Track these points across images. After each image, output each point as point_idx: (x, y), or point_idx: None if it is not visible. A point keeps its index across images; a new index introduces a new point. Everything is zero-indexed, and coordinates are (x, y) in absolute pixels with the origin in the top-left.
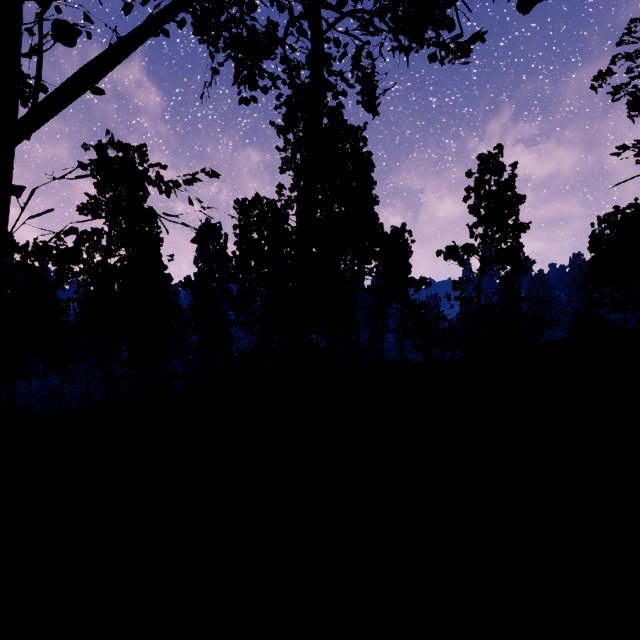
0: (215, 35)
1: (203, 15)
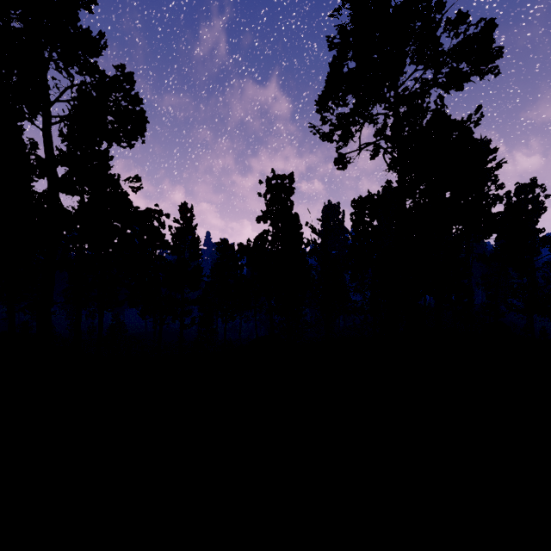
0: (345, 164)
1: (339, 159)
